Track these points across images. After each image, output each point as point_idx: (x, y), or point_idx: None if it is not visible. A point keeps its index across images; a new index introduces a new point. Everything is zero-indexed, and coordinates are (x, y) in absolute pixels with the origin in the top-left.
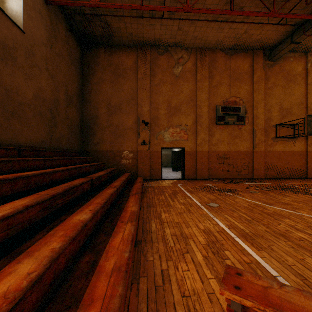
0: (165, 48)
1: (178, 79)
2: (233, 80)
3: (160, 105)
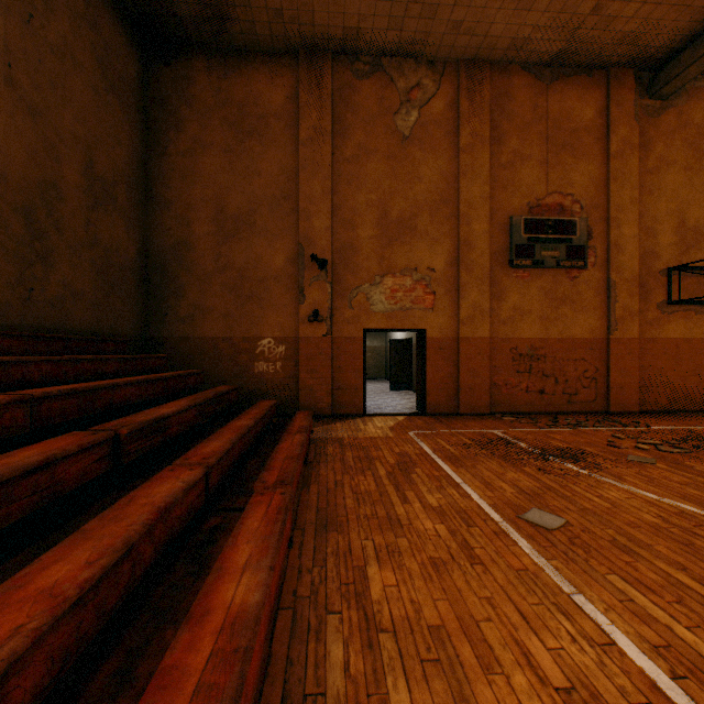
0: (372, 60)
1: (408, 144)
2: (556, 149)
3: (359, 213)
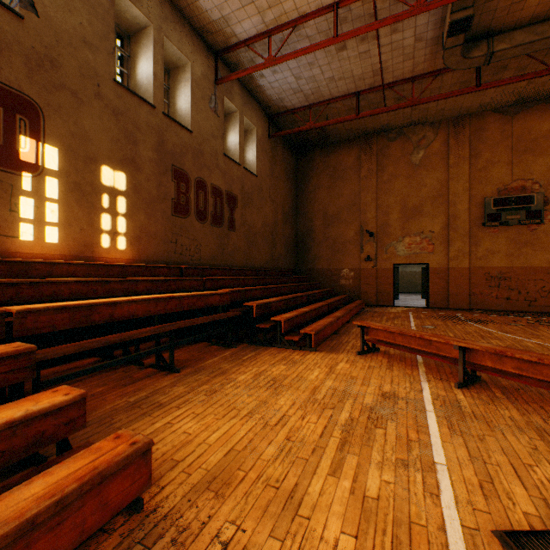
0: (397, 131)
1: (417, 169)
2: (519, 154)
3: (390, 207)
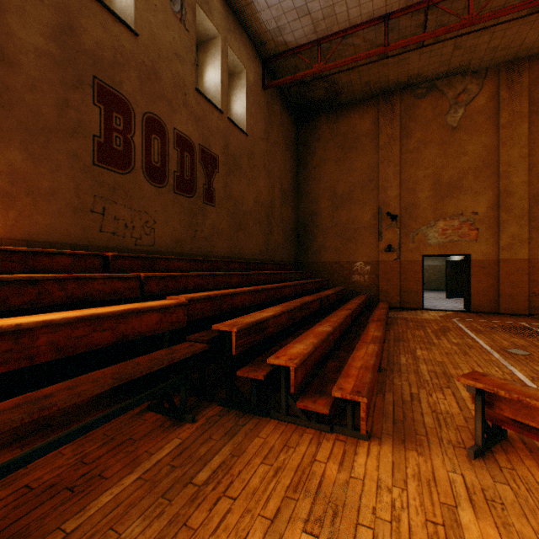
0: (428, 85)
1: (455, 132)
2: None
3: (418, 183)
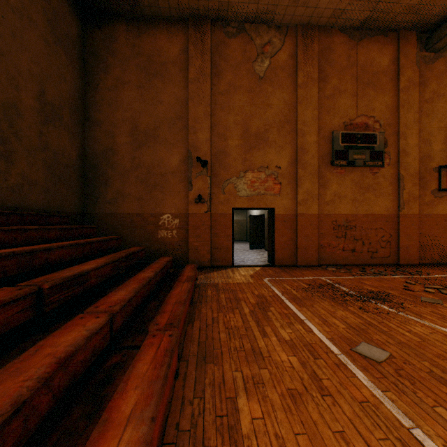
0: (238, 25)
1: (262, 82)
2: (363, 86)
3: (229, 129)
